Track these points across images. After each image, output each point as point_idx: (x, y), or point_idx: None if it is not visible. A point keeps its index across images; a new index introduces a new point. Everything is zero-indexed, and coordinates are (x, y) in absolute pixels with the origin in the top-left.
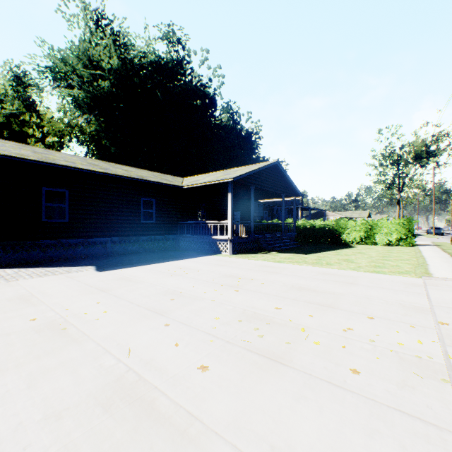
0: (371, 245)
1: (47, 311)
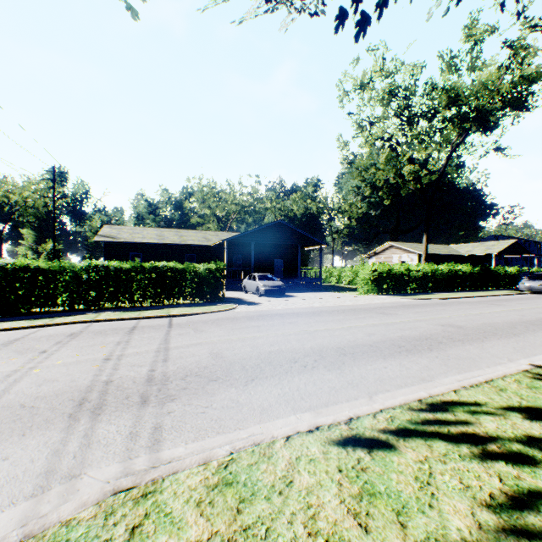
0: None
1: None
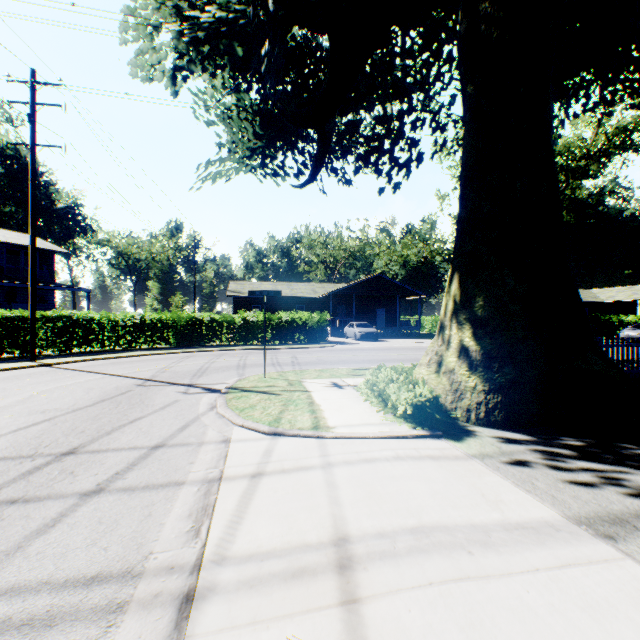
0: None
1: None
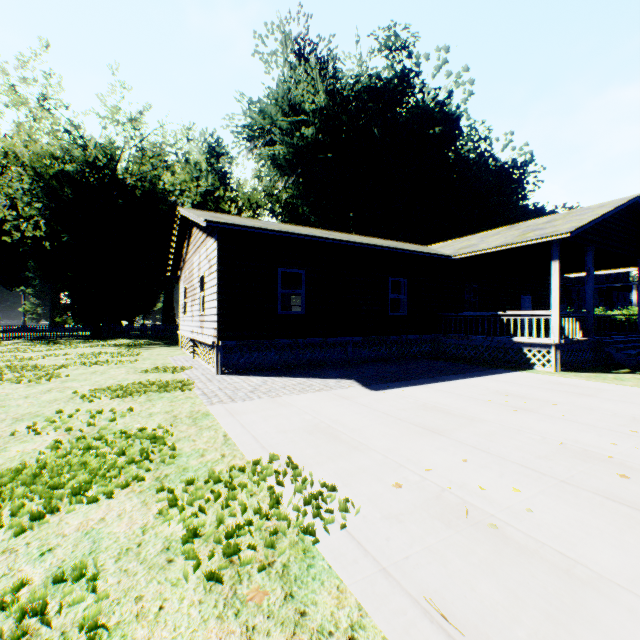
0: None
1: (397, 468)
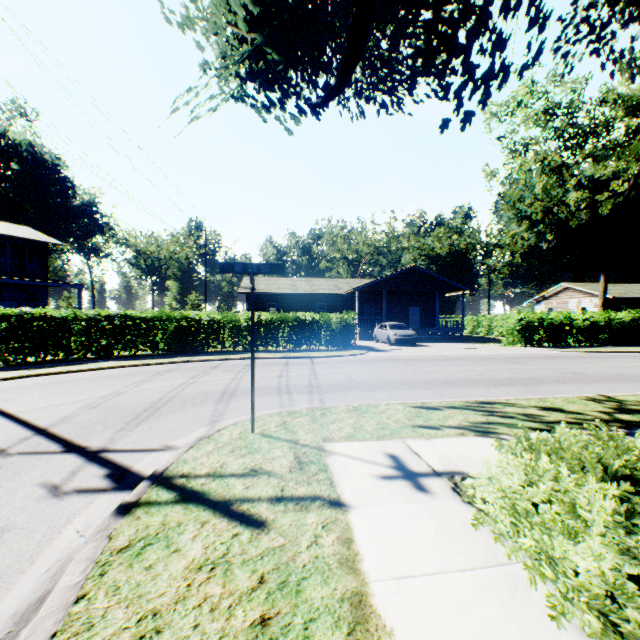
0: None
1: None
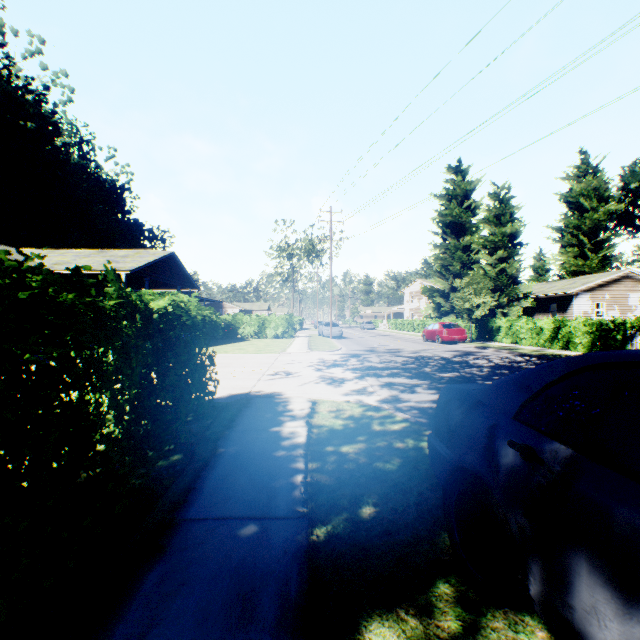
0: (264, 338)
1: None
